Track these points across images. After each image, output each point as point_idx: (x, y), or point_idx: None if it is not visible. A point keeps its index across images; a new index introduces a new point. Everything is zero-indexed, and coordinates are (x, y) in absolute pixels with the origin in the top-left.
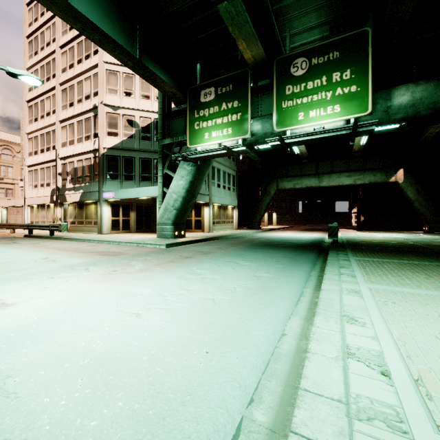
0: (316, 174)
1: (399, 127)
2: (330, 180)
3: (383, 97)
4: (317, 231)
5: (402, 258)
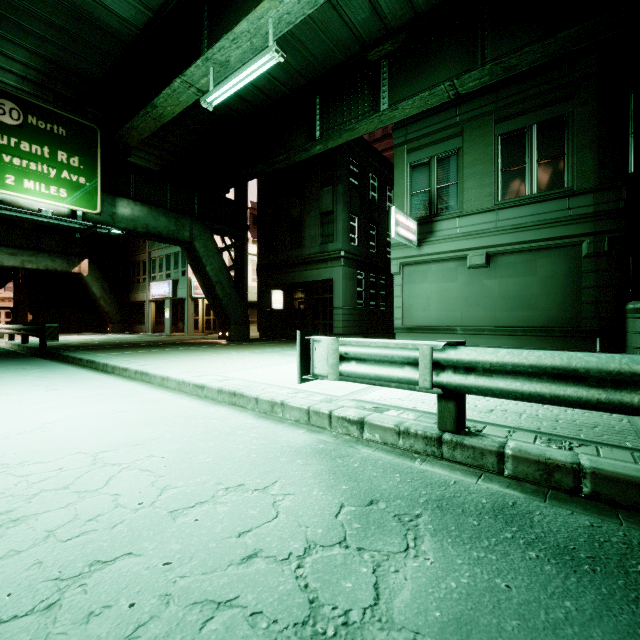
0: None
1: (119, 233)
2: None
3: (110, 202)
4: None
5: (135, 350)
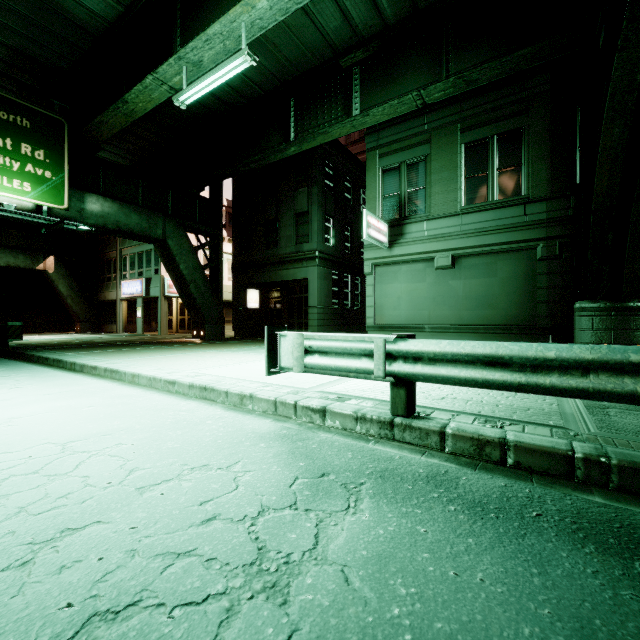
0: None
1: (87, 229)
2: None
3: (78, 198)
4: None
5: (105, 349)
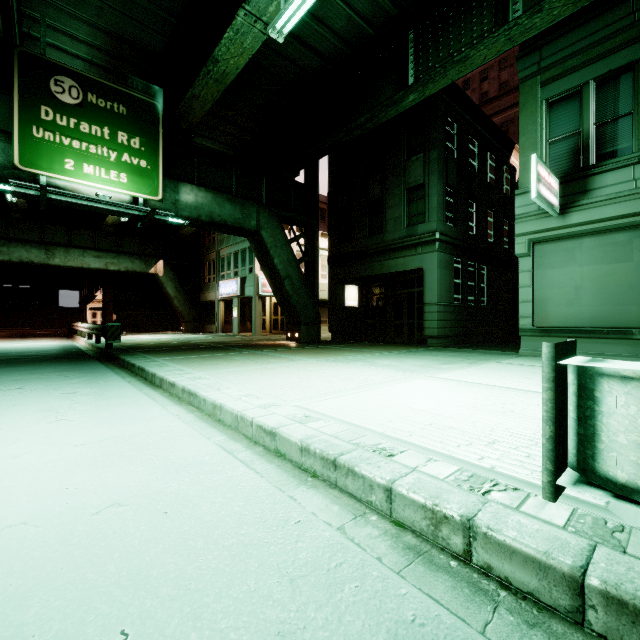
0: (42, 244)
1: (183, 223)
2: (68, 257)
3: (173, 188)
4: (45, 337)
5: (196, 353)
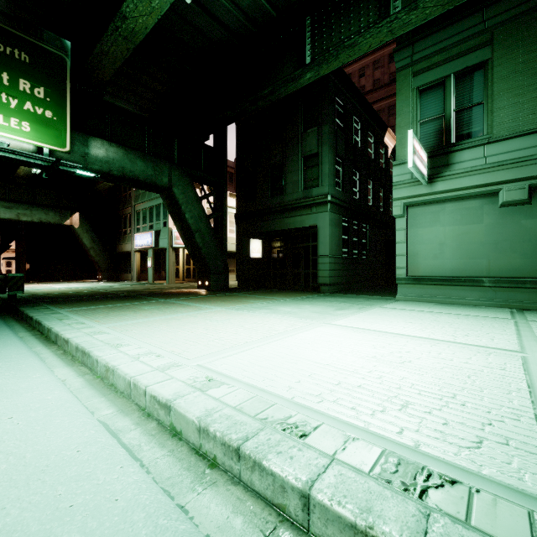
0: None
1: (93, 176)
2: None
3: (82, 141)
4: None
5: (105, 303)
